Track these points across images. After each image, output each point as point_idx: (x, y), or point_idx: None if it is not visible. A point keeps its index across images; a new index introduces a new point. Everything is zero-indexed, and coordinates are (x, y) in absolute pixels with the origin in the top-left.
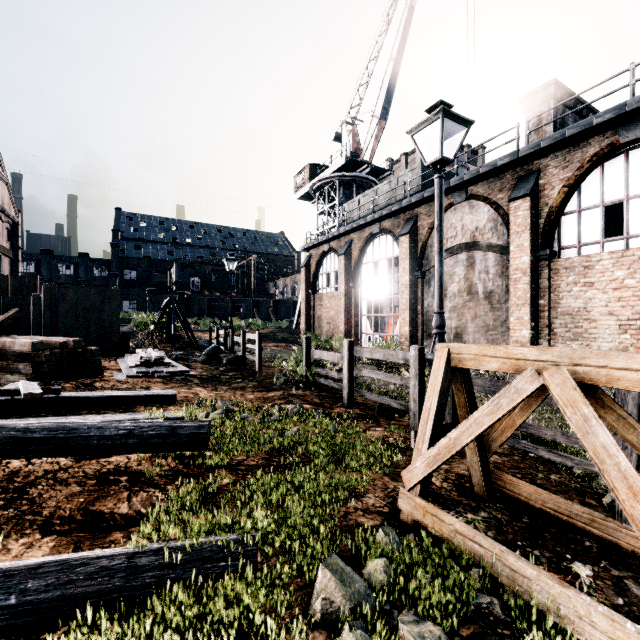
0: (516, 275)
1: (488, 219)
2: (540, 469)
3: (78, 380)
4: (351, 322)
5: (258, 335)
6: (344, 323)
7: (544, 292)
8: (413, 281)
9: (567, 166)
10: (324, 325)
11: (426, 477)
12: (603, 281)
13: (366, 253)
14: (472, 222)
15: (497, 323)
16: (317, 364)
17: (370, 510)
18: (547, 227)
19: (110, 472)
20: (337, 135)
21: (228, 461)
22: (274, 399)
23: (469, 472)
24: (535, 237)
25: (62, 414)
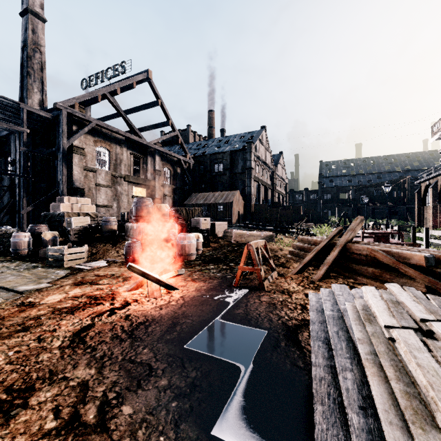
0: None
1: None
2: None
3: None
4: (437, 221)
5: None
6: (431, 221)
7: None
8: None
9: None
10: (427, 223)
11: None
12: None
13: None
14: None
15: None
16: None
17: None
18: None
19: None
20: None
21: None
22: None
23: None
24: None
25: None
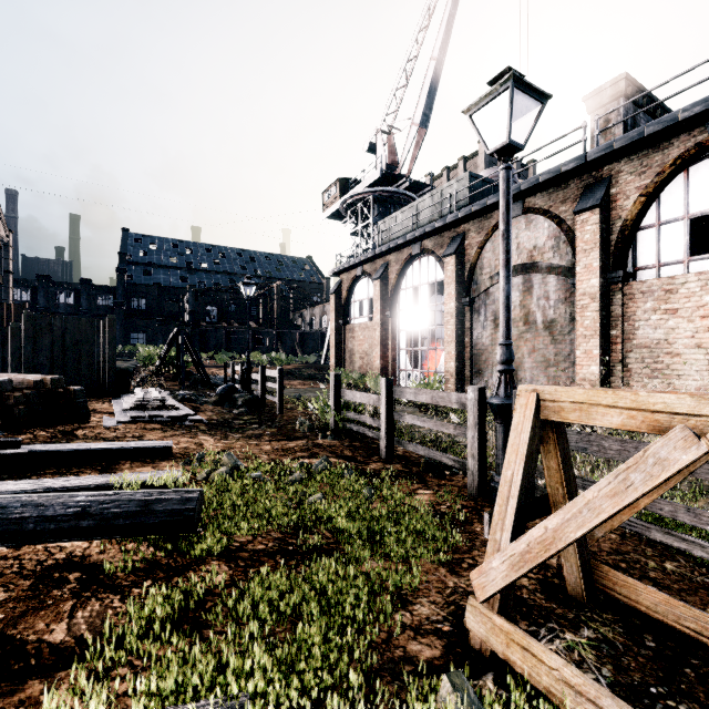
0: (583, 301)
1: (549, 236)
2: (649, 554)
3: (57, 427)
4: (387, 357)
5: (279, 372)
6: (379, 358)
7: (616, 321)
8: (460, 309)
9: (645, 171)
10: (356, 360)
11: (509, 585)
12: (689, 307)
13: (405, 277)
14: (529, 240)
15: (559, 358)
16: (348, 407)
17: (424, 628)
18: (620, 244)
19: (57, 565)
20: (371, 146)
21: (225, 546)
22: (295, 451)
23: (557, 562)
24: (606, 256)
25: (21, 474)
